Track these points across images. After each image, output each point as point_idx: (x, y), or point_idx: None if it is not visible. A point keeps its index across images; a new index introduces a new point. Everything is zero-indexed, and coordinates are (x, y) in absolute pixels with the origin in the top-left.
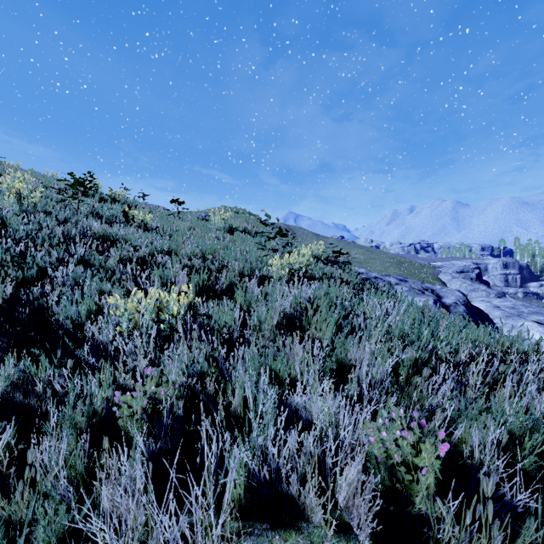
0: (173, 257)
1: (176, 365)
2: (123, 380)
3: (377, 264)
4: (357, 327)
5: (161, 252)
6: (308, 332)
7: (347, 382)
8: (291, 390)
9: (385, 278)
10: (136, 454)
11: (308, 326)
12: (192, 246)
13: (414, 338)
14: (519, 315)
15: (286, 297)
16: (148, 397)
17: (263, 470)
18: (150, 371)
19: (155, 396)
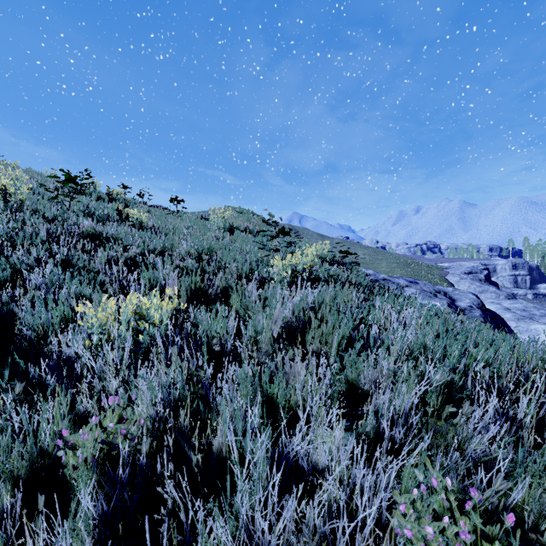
0: (166, 258)
1: (147, 391)
2: (86, 406)
3: (383, 265)
4: (372, 342)
5: (154, 253)
6: (312, 345)
7: (359, 410)
8: (292, 418)
9: (394, 280)
10: (76, 524)
11: (313, 337)
12: (187, 246)
13: (442, 356)
14: (531, 318)
15: (287, 302)
16: (100, 440)
17: (250, 541)
18: (112, 399)
19: (115, 435)
